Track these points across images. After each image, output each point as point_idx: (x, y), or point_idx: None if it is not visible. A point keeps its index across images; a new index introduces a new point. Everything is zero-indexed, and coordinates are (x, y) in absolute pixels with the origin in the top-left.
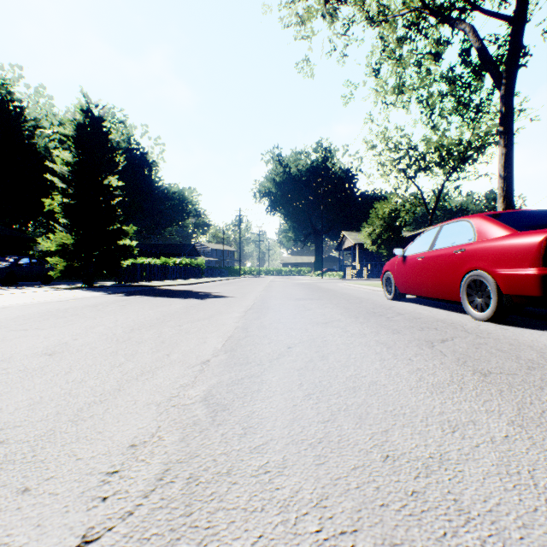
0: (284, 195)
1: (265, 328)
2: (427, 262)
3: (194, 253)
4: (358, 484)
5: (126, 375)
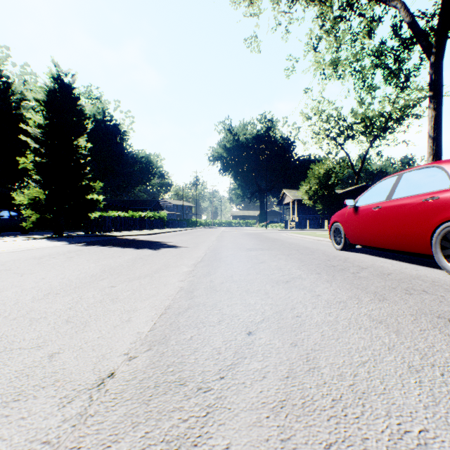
0: (233, 159)
1: (215, 291)
2: (386, 212)
3: (158, 208)
4: None
5: None
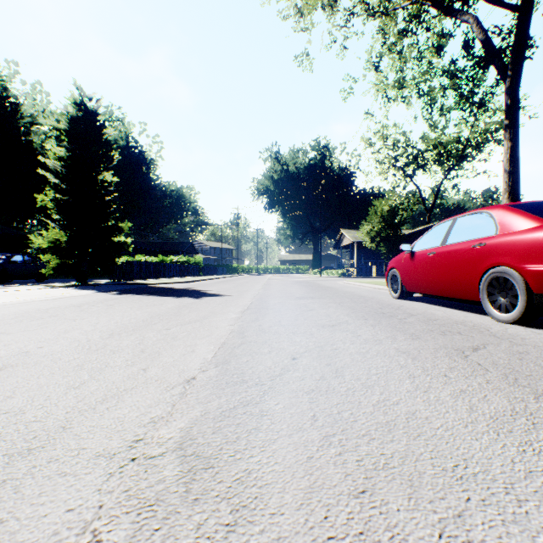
0: (282, 193)
1: (264, 332)
2: (440, 258)
3: (192, 251)
4: None
5: (81, 402)
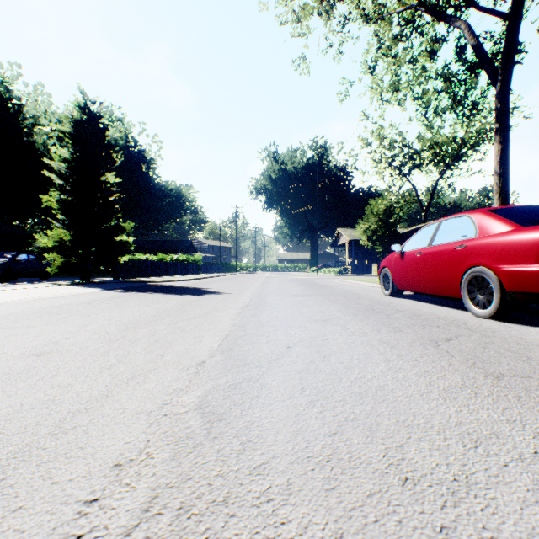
0: (280, 192)
1: (263, 326)
2: (426, 258)
3: (191, 249)
4: (376, 516)
5: (115, 379)
